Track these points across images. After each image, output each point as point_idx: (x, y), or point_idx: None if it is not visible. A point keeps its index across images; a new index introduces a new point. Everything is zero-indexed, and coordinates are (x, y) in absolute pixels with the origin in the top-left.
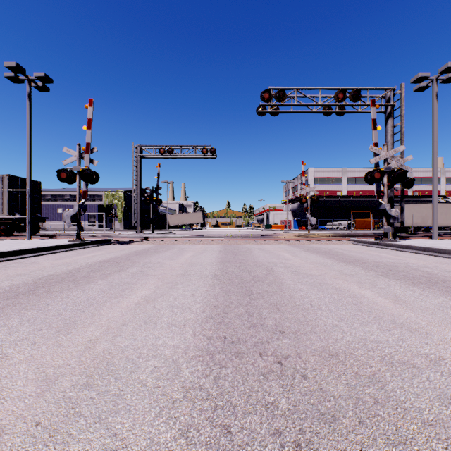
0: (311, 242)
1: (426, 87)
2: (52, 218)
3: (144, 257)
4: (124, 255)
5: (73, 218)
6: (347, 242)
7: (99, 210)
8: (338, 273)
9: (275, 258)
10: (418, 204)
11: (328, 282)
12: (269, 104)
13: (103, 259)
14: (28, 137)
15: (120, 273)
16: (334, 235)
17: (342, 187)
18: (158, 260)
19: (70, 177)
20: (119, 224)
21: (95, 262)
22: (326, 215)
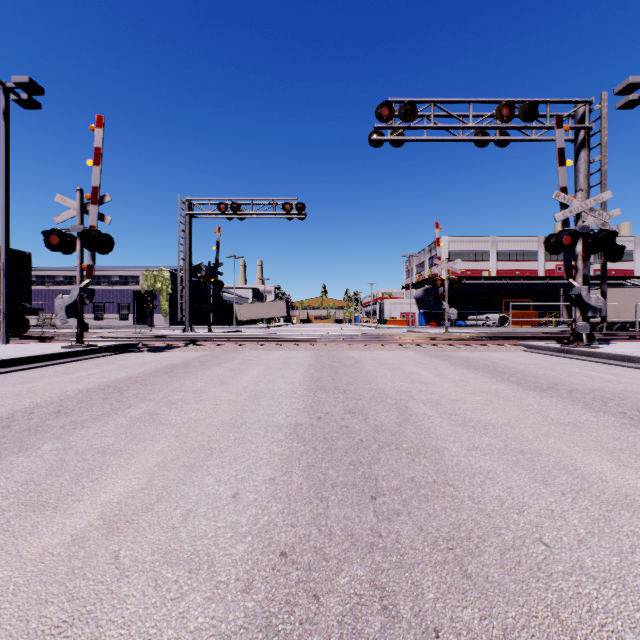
0: (456, 348)
1: (638, 102)
2: None
3: (176, 378)
4: (143, 374)
5: (70, 310)
6: (512, 348)
7: (135, 298)
8: (541, 418)
9: (405, 380)
10: (610, 289)
11: (536, 447)
12: (389, 126)
13: (100, 383)
14: (3, 179)
15: (106, 420)
16: (487, 335)
17: (491, 265)
18: (198, 385)
19: (65, 243)
20: (164, 318)
21: (80, 390)
22: (467, 305)
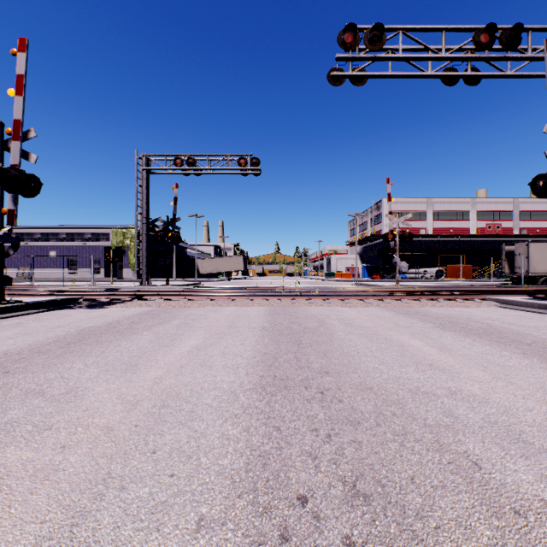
0: (423, 304)
1: None
2: (42, 263)
3: (67, 357)
4: (32, 346)
5: None
6: (485, 304)
7: (106, 253)
8: None
9: (405, 361)
10: None
11: None
12: (353, 56)
13: None
14: None
15: None
16: (443, 288)
17: (427, 224)
18: (85, 374)
19: None
20: (132, 272)
21: None
22: (406, 260)
